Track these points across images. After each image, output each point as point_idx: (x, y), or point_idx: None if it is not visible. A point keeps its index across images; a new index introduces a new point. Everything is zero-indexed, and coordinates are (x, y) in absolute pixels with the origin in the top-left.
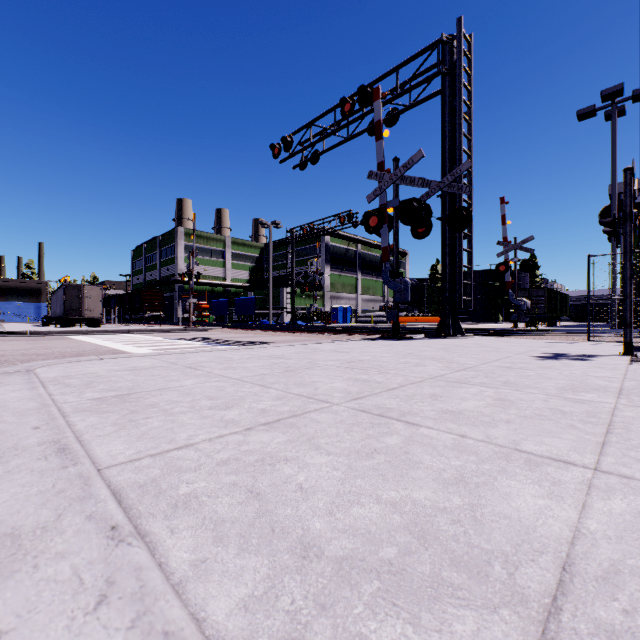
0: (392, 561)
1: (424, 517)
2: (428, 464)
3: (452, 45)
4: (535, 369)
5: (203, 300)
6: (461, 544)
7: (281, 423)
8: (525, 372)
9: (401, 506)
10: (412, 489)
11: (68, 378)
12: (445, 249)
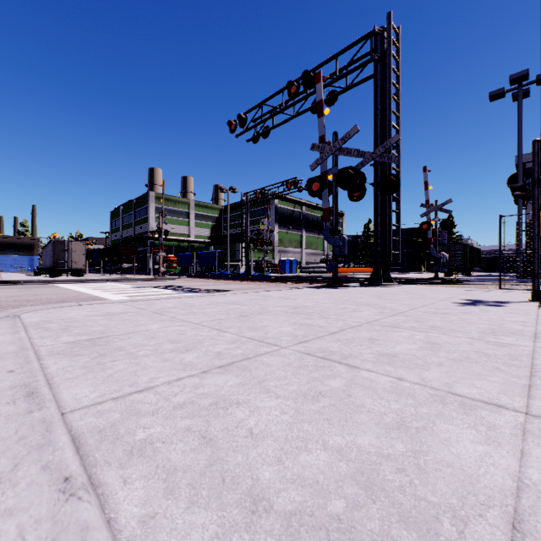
0: (341, 516)
1: (369, 465)
2: (370, 408)
3: (383, 36)
4: (457, 314)
5: (171, 254)
6: (408, 496)
7: (234, 366)
8: (449, 317)
9: (347, 453)
10: (356, 434)
11: (49, 323)
12: (377, 210)
